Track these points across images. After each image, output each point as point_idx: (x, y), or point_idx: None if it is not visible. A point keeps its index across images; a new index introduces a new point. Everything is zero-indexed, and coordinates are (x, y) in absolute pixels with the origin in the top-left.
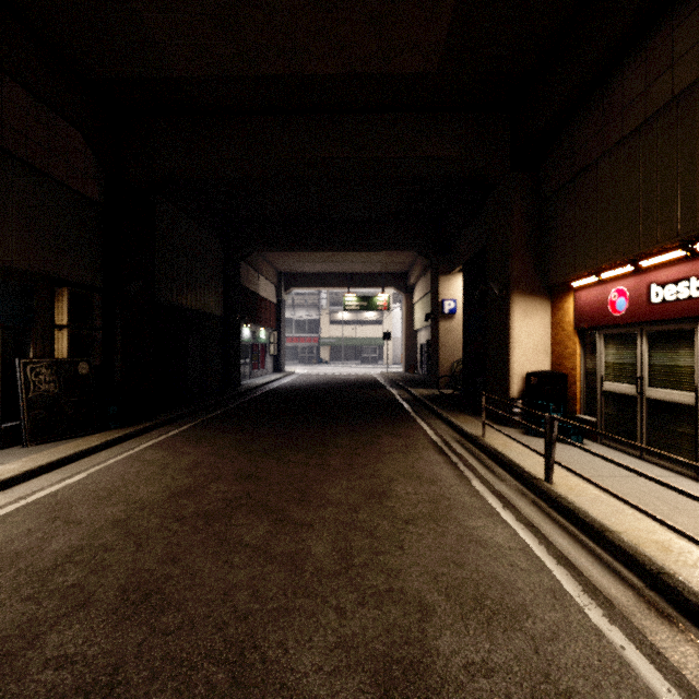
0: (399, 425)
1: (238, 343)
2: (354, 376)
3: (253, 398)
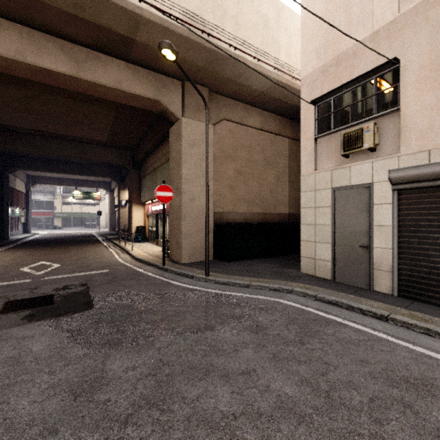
0: (96, 244)
1: (8, 216)
2: (80, 233)
3: (24, 242)
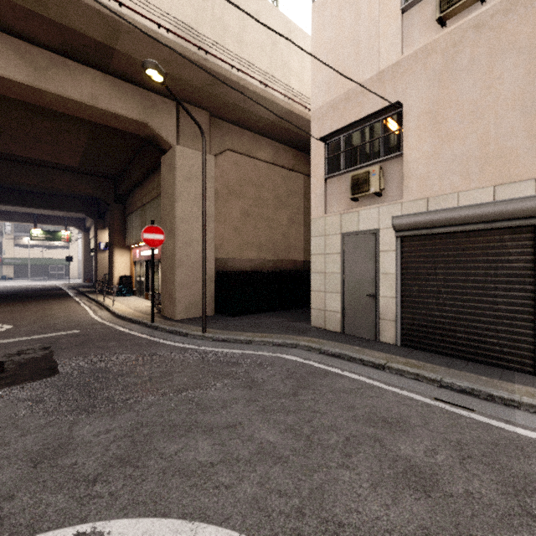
0: (64, 299)
1: None
2: (41, 286)
3: None
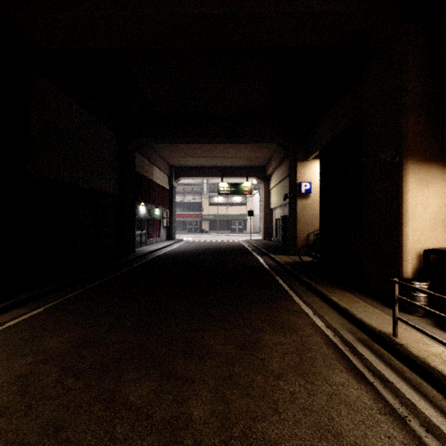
0: (276, 305)
1: (133, 218)
2: (226, 242)
3: (139, 265)
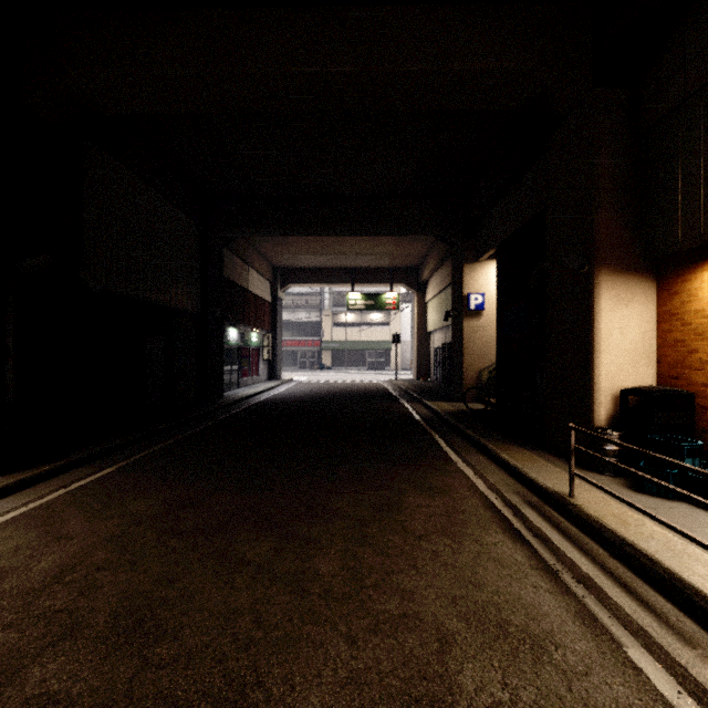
0: (426, 465)
1: (220, 346)
2: (359, 384)
3: (232, 415)
